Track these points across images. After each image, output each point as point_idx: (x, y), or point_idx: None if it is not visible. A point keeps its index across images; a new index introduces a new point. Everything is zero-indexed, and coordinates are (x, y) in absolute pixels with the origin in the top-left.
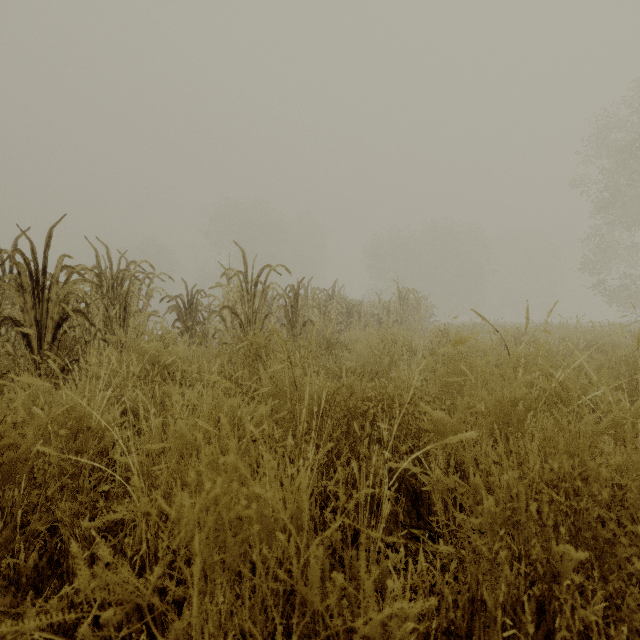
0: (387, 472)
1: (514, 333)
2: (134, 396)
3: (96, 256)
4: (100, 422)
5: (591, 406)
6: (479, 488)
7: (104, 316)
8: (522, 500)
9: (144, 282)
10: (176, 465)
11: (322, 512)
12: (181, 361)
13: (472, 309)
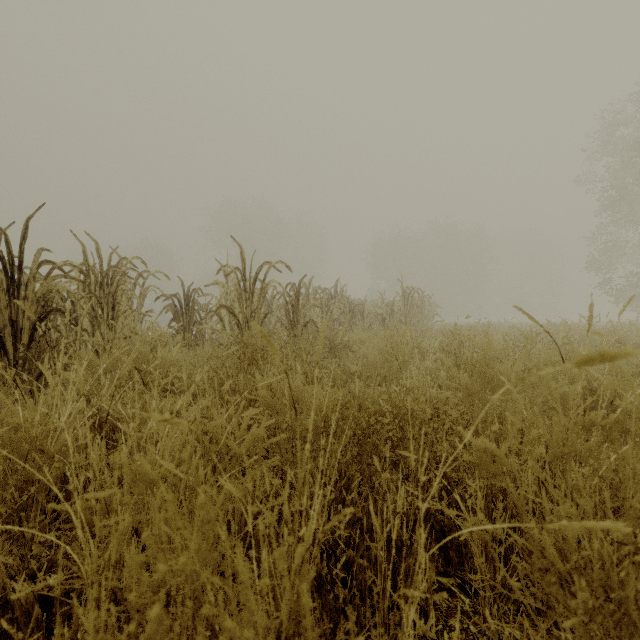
0: (408, 506)
1: (527, 334)
2: (112, 407)
3: (83, 252)
4: (57, 445)
5: (639, 420)
6: (548, 551)
7: (90, 316)
8: (631, 586)
9: (136, 280)
10: (134, 516)
11: (329, 561)
12: (170, 365)
13: (515, 306)
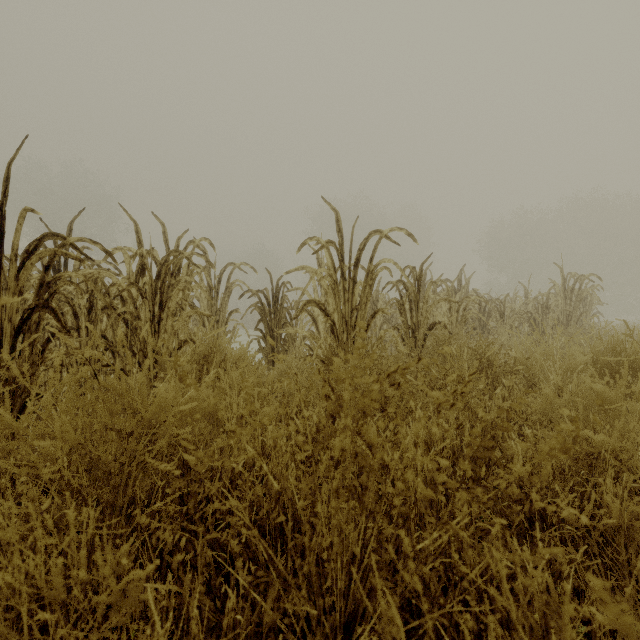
0: None
1: None
2: None
3: (136, 232)
4: None
5: None
6: None
7: (132, 315)
8: None
9: (203, 268)
10: None
11: None
12: (196, 410)
13: None
